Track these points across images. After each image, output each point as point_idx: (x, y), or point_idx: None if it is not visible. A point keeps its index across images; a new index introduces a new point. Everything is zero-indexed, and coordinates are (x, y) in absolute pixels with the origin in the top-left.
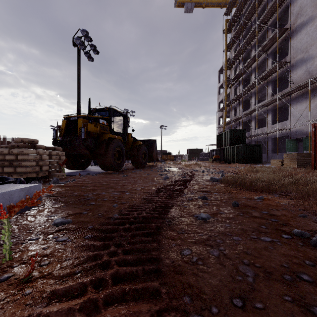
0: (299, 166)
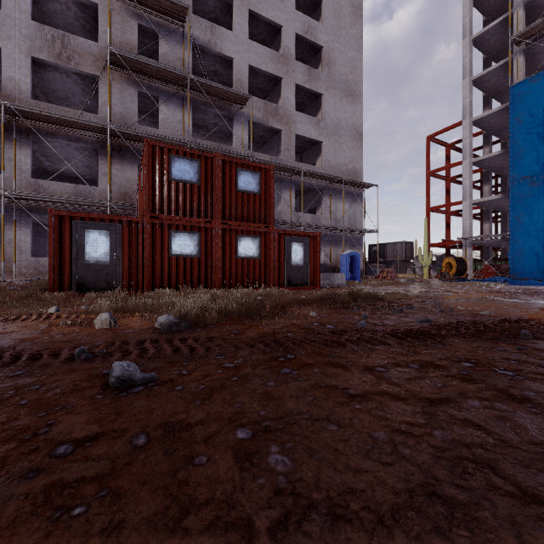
0: None
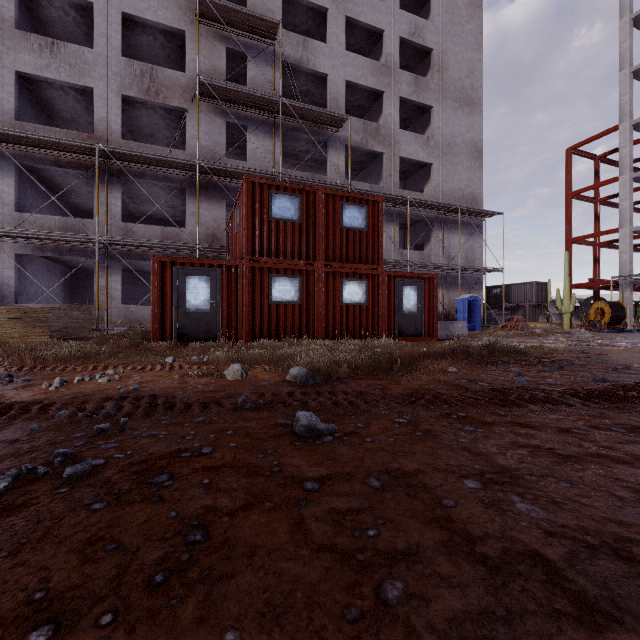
0: (51, 337)
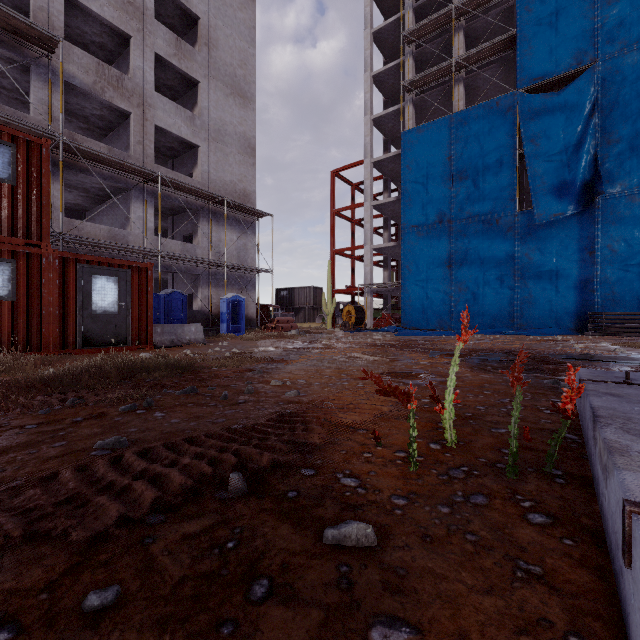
0: None
